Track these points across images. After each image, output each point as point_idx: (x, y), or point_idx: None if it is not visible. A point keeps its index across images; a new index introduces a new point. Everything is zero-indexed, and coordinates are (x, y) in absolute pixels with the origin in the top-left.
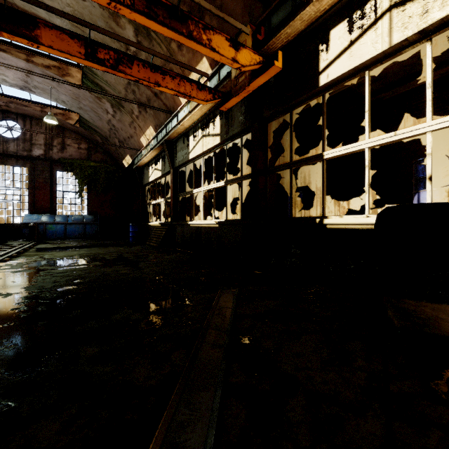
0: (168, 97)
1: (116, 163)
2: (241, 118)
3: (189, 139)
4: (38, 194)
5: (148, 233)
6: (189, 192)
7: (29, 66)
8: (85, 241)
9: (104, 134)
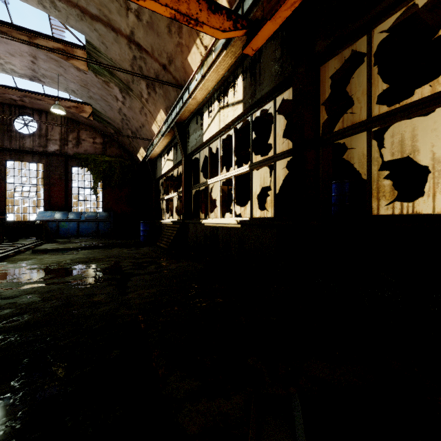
0: (177, 68)
1: (131, 158)
2: (275, 67)
3: (203, 116)
4: (53, 191)
5: (160, 232)
6: (204, 183)
7: (33, 50)
8: (95, 240)
9: (117, 126)
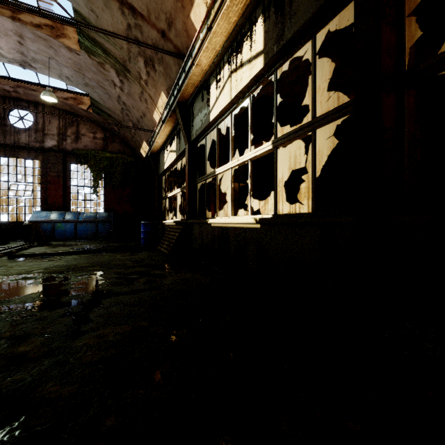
0: (178, 32)
1: (134, 154)
2: None
3: (210, 89)
4: (50, 189)
5: (163, 234)
6: (211, 174)
7: (17, 26)
8: (92, 243)
9: (117, 118)
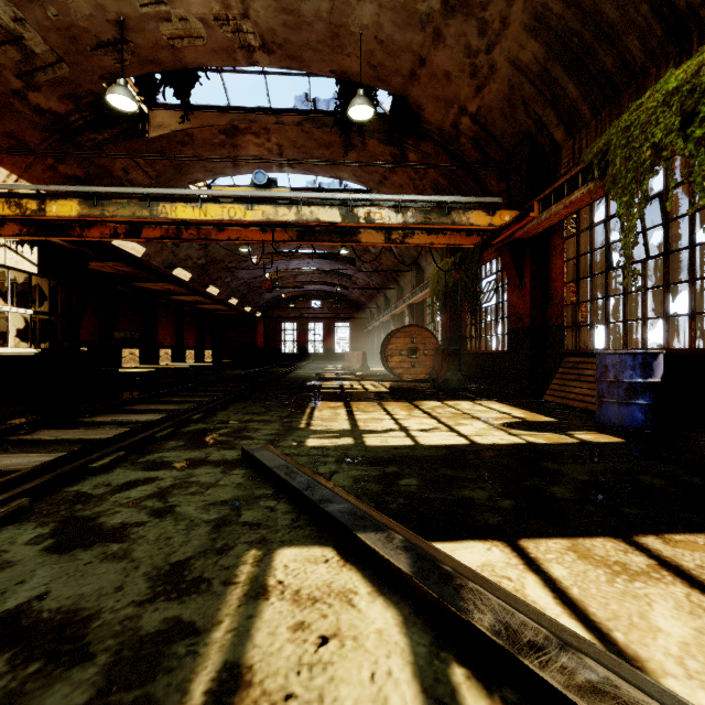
0: None
1: None
2: None
3: None
4: None
5: None
6: None
7: None
8: None
9: None
